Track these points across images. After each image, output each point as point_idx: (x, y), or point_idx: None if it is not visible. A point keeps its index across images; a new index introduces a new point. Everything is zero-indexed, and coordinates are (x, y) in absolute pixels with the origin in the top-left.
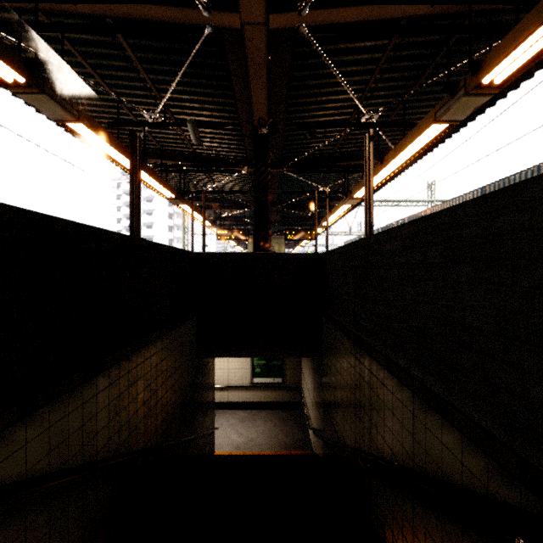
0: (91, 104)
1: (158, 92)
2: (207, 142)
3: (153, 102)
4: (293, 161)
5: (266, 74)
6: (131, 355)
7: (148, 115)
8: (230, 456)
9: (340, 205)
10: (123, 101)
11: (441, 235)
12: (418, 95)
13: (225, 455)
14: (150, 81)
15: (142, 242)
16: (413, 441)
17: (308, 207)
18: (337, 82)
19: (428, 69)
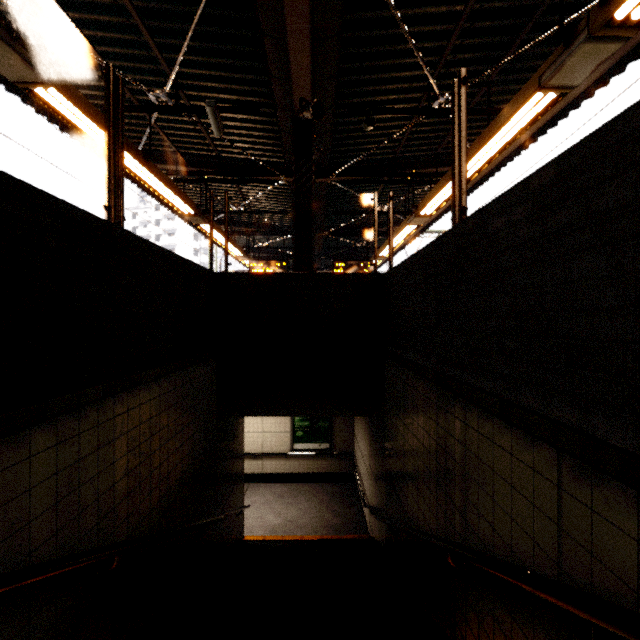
0: (81, 85)
1: (166, 64)
2: (234, 141)
3: (162, 80)
4: (344, 167)
5: (310, 25)
6: (102, 399)
7: (155, 97)
8: (264, 541)
9: (403, 226)
10: (120, 74)
11: (636, 149)
12: (507, 73)
13: (257, 540)
14: (155, 46)
15: (123, 233)
16: (560, 534)
17: (362, 233)
18: (403, 50)
19: (523, 30)
